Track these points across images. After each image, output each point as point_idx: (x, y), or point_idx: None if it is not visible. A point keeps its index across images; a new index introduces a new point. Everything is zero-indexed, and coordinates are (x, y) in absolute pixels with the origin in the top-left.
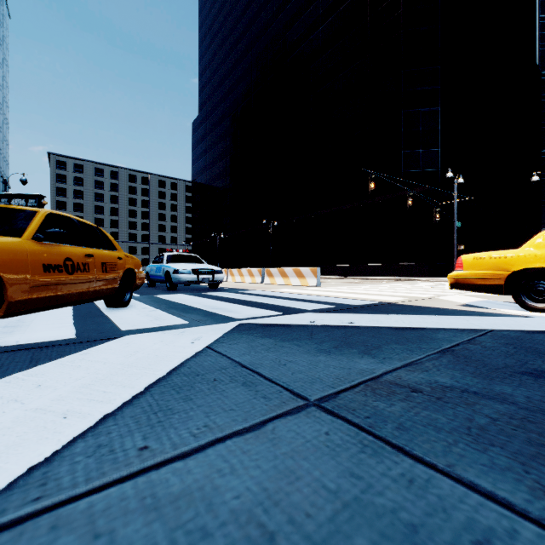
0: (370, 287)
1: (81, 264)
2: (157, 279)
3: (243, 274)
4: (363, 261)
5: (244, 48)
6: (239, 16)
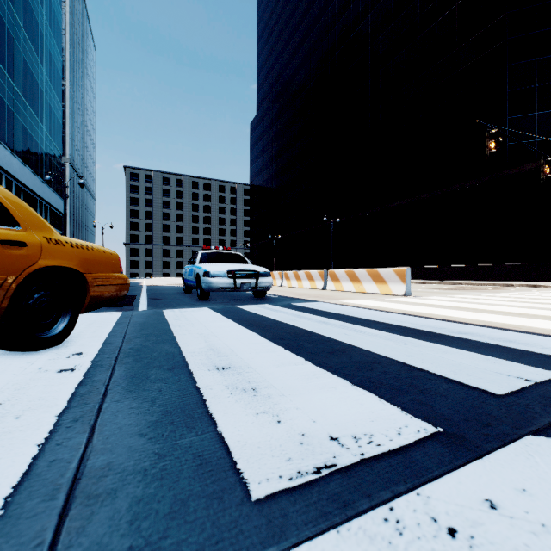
0: (496, 298)
1: None
2: (190, 284)
3: (300, 278)
4: (449, 262)
5: (303, 34)
6: (297, 2)
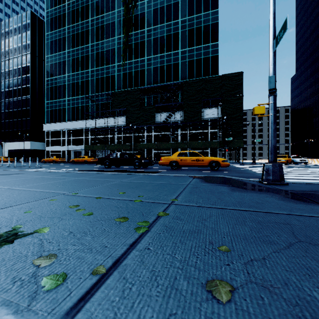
0: None
1: (289, 160)
2: None
3: (318, 161)
4: None
5: None
6: None
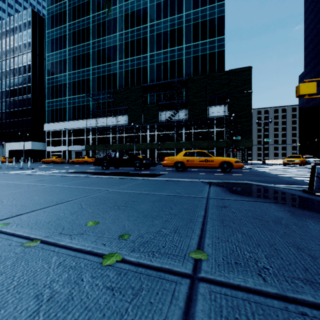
0: None
1: (304, 160)
2: None
3: None
4: None
5: None
6: None
